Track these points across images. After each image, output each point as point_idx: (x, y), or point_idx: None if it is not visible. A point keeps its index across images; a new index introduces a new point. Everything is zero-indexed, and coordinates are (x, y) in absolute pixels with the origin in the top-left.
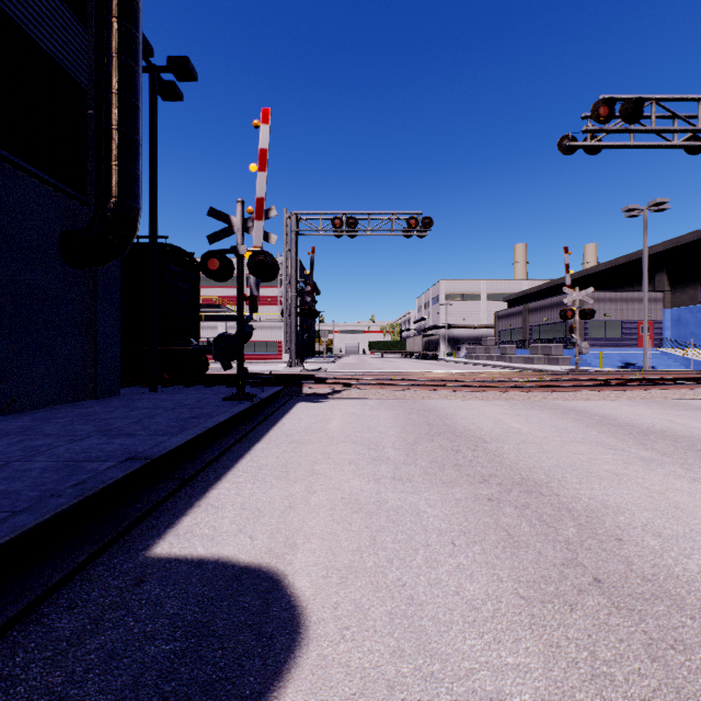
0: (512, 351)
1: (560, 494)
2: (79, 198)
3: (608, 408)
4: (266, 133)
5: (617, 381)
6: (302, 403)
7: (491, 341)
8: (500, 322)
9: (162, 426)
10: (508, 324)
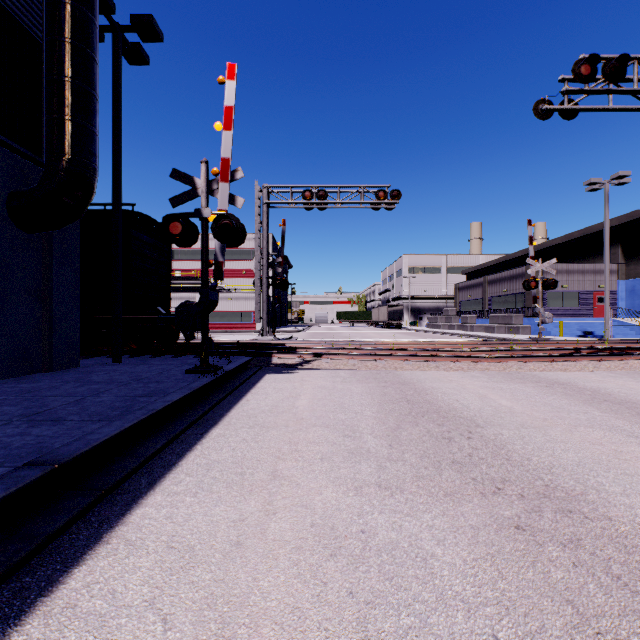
0: (472, 320)
1: (611, 516)
2: (30, 157)
3: (592, 380)
4: (232, 89)
5: (587, 351)
6: (271, 375)
7: (452, 311)
8: (460, 293)
9: (103, 408)
10: (469, 295)
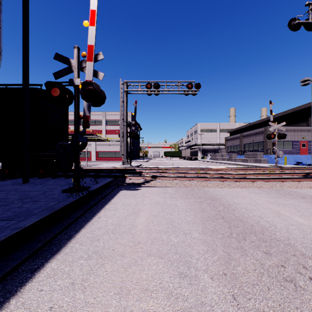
0: (235, 156)
1: None
2: None
3: None
4: None
5: None
6: (123, 191)
7: (224, 151)
8: (227, 142)
9: None
10: (232, 143)
